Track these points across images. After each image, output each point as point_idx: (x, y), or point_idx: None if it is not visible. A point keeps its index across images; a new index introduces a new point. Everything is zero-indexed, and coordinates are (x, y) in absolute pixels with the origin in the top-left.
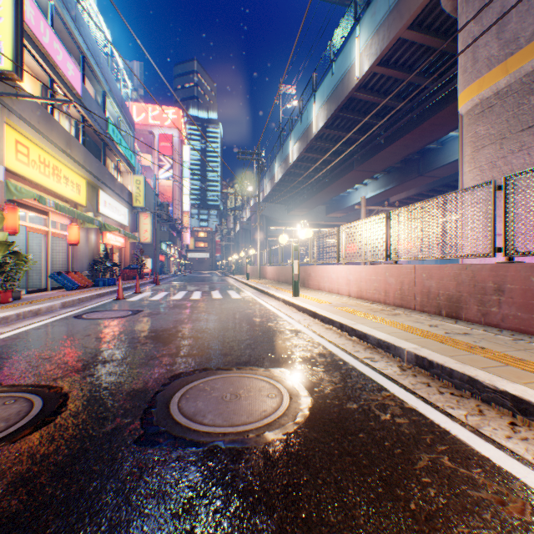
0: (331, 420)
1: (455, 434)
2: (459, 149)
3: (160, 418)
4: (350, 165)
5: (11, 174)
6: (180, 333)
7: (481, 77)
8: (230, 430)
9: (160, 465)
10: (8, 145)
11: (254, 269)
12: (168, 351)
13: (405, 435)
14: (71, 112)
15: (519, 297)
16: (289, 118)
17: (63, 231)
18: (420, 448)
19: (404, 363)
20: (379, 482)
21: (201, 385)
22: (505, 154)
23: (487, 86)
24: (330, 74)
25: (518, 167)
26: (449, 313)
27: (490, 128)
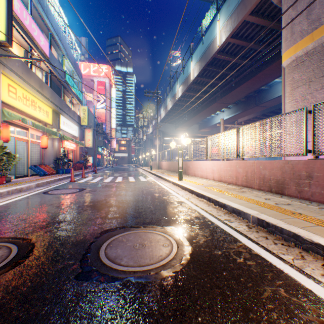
0: (204, 262)
1: (287, 272)
2: (282, 89)
3: (93, 260)
4: (214, 99)
5: (5, 105)
6: (108, 203)
7: (296, 43)
8: (138, 269)
9: (91, 295)
10: (3, 87)
11: (155, 163)
12: (100, 215)
13: (254, 273)
14: (43, 67)
15: (322, 181)
16: (176, 71)
17: (38, 140)
18: (264, 283)
19: (250, 223)
20: (238, 308)
21: (120, 238)
22: (311, 91)
23: (300, 49)
24: (201, 43)
25: (320, 99)
26: (277, 191)
27: (302, 75)
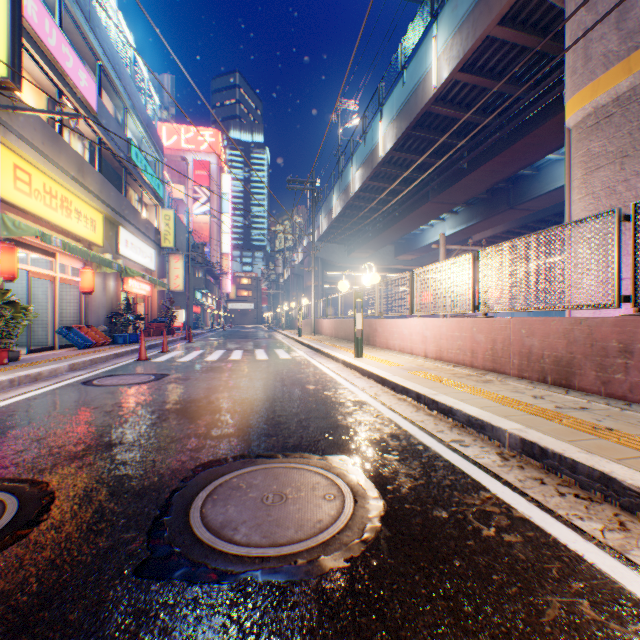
0: (413, 536)
1: (593, 561)
2: (565, 172)
3: (175, 532)
4: (425, 196)
5: (9, 207)
6: (213, 405)
7: (595, 79)
8: (271, 552)
9: (166, 614)
10: (5, 171)
11: (308, 322)
12: (194, 430)
13: (521, 564)
14: (84, 131)
15: None
16: (350, 140)
17: (75, 277)
18: (545, 586)
19: (505, 449)
20: None
21: (234, 481)
22: (627, 177)
23: (604, 90)
24: (401, 84)
25: None
26: (557, 380)
27: (607, 144)
